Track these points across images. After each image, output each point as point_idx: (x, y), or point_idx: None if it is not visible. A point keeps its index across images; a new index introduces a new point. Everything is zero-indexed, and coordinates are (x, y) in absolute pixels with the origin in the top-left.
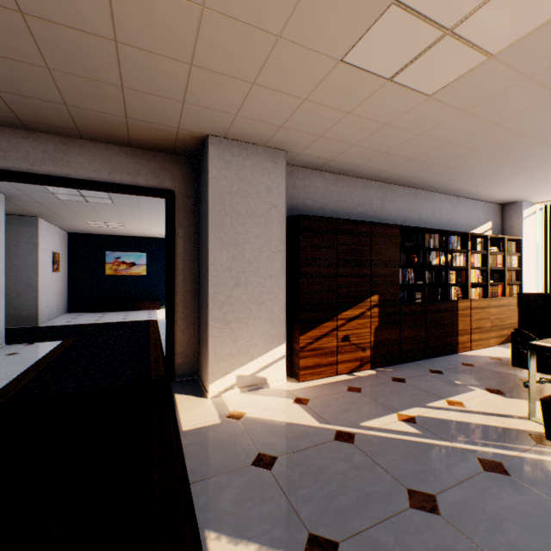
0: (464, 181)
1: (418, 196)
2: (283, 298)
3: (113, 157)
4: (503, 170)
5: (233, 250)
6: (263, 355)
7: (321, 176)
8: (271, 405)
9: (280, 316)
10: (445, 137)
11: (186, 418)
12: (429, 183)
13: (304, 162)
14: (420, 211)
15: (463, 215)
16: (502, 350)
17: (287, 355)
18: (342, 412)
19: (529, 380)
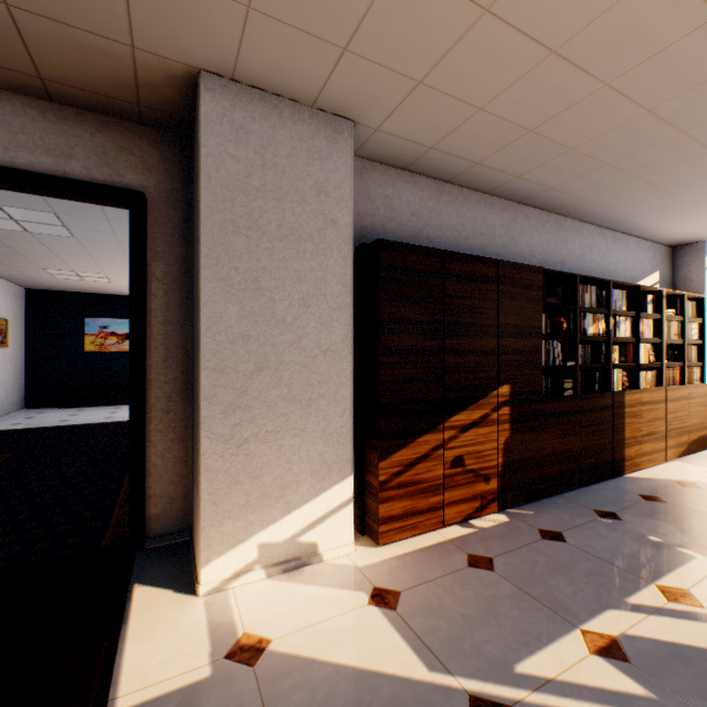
0: (638, 200)
1: (561, 227)
2: (349, 392)
3: (13, 116)
4: None
5: (252, 302)
6: (310, 500)
7: (413, 181)
8: (325, 611)
9: (342, 426)
10: (650, 93)
11: (135, 665)
12: (581, 204)
13: (385, 151)
14: (564, 250)
15: (622, 260)
16: (687, 468)
17: (354, 492)
18: (469, 631)
19: None
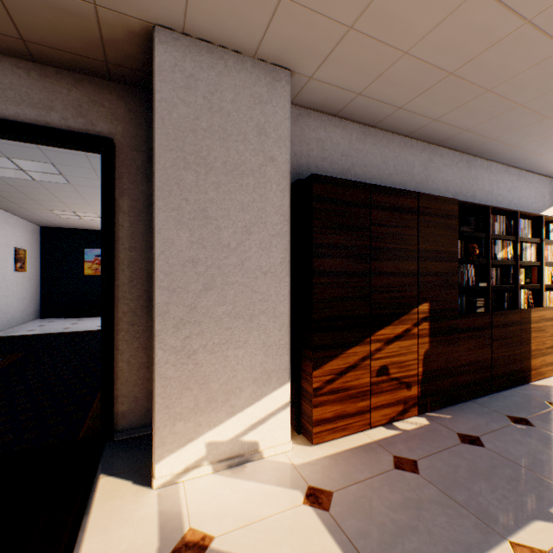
0: (544, 139)
1: (472, 166)
2: (286, 309)
3: (3, 75)
4: None
5: (200, 230)
6: (252, 404)
7: (342, 126)
8: (263, 510)
9: (280, 339)
10: None
11: None
12: (491, 144)
13: (318, 98)
14: (474, 186)
15: (526, 194)
16: None
17: (291, 396)
18: (400, 538)
19: None
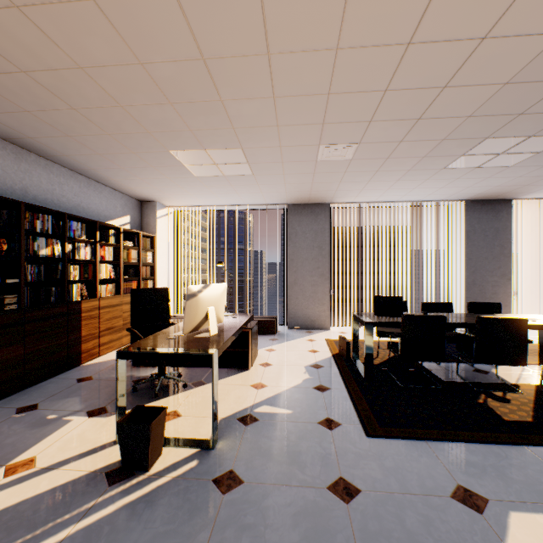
0: (87, 156)
1: (24, 159)
2: None
3: None
4: (125, 157)
5: None
6: None
7: None
8: None
9: None
10: (12, 54)
11: None
12: (36, 143)
13: None
14: (28, 180)
15: (98, 202)
16: None
17: None
18: None
19: (118, 395)
